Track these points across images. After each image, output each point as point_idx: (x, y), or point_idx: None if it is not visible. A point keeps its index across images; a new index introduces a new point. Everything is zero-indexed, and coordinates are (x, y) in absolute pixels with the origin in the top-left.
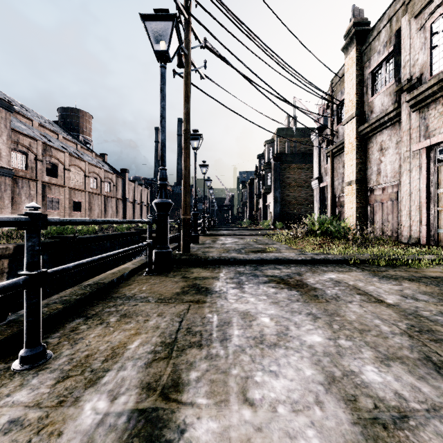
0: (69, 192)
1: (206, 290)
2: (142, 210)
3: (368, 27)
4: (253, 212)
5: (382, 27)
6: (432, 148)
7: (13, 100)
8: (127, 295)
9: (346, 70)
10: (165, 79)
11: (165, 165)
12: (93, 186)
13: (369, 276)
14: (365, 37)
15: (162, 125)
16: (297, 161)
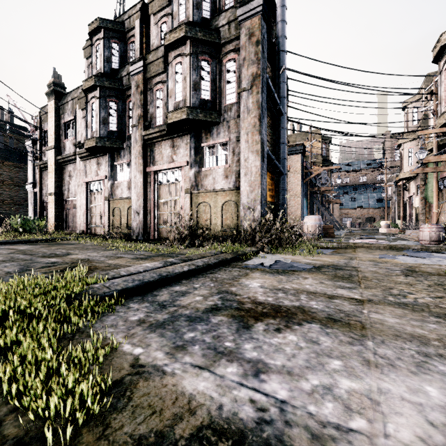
0: None
1: None
2: None
3: (64, 91)
4: None
5: (69, 100)
6: (89, 183)
7: None
8: None
9: (49, 111)
10: None
11: None
12: None
13: (26, 245)
14: (62, 97)
15: None
16: (15, 159)
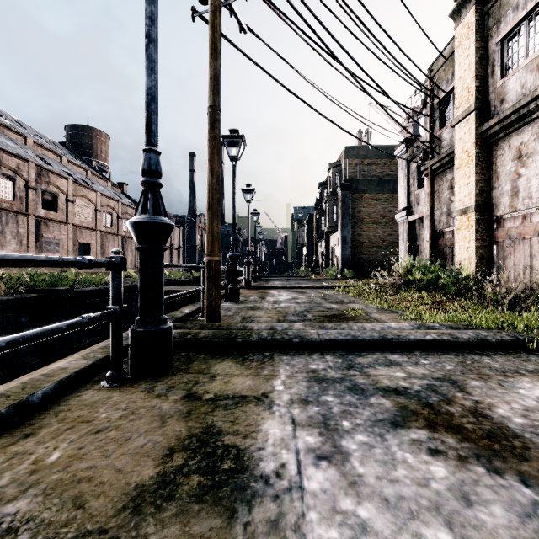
0: (74, 230)
1: (235, 469)
2: (172, 255)
3: None
4: (313, 258)
5: None
6: None
7: (5, 113)
8: None
9: (457, 44)
10: None
11: (157, 144)
12: (106, 224)
13: None
14: None
15: (148, 56)
16: (372, 190)
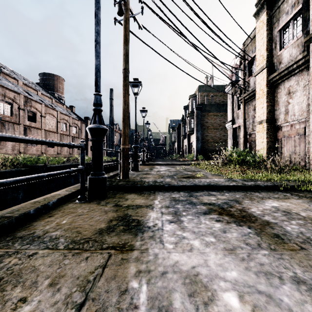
0: (45, 133)
1: (137, 225)
2: None
3: None
4: (180, 148)
5: None
6: None
7: (5, 66)
8: (35, 234)
9: (257, 31)
10: (99, 4)
11: (100, 91)
12: (63, 129)
13: None
14: (274, 3)
15: (96, 50)
16: (214, 110)
